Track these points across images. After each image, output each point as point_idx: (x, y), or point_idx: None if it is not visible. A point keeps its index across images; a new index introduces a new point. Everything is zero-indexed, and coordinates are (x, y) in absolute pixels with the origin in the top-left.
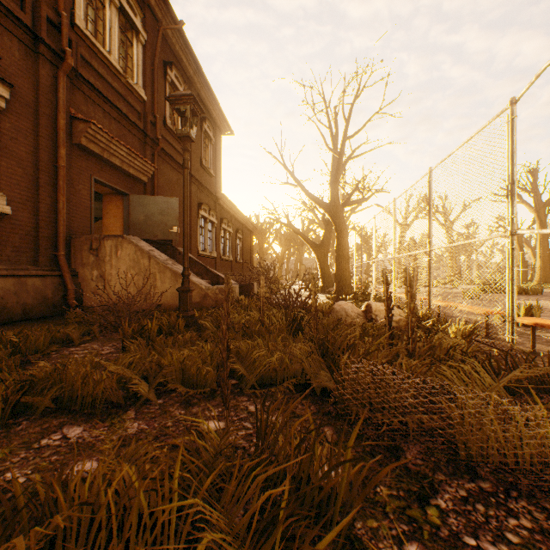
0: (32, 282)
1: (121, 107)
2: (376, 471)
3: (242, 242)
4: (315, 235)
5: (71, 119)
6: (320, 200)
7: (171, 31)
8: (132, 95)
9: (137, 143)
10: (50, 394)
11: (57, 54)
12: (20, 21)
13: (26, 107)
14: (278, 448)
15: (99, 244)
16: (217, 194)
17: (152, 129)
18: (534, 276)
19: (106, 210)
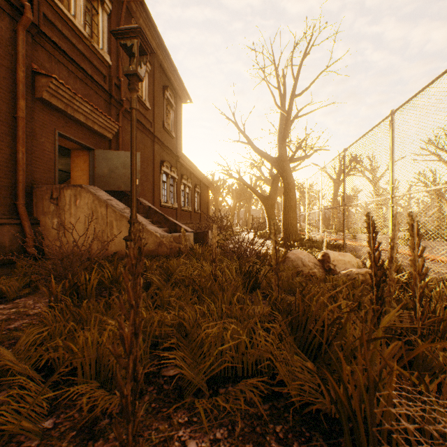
0: None
1: (86, 68)
2: None
3: (200, 196)
4: (261, 190)
5: (34, 74)
6: (269, 156)
7: (135, 5)
8: (98, 59)
9: (103, 103)
10: None
11: (16, 8)
12: None
13: None
14: None
15: (59, 193)
16: (178, 154)
17: (117, 91)
18: None
19: (74, 164)
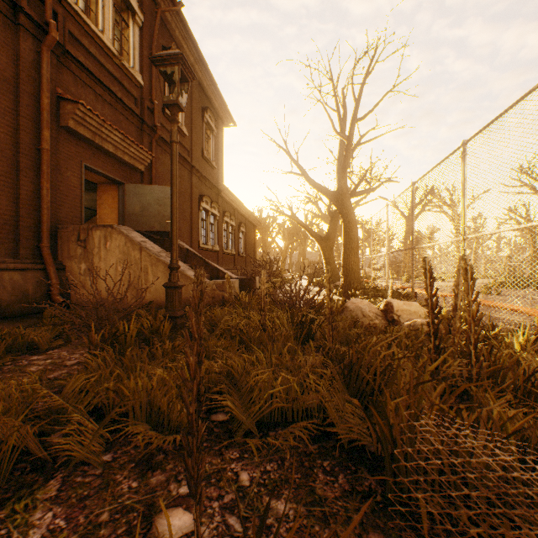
0: (9, 276)
1: (115, 91)
2: None
3: (245, 236)
4: (319, 228)
5: (58, 99)
6: (327, 189)
7: (170, 14)
8: (128, 79)
9: (134, 129)
10: None
11: (40, 27)
12: None
13: (4, 83)
14: None
15: (87, 235)
16: (220, 187)
17: (150, 116)
18: None
19: (101, 201)
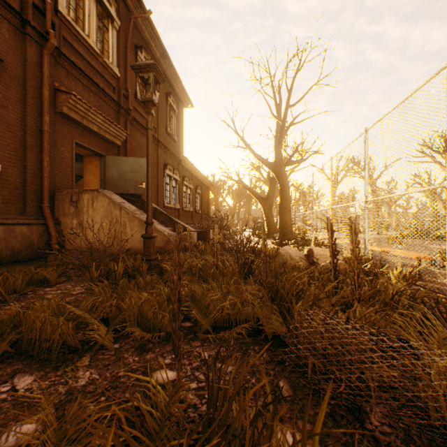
0: (19, 229)
1: (98, 82)
2: (341, 442)
3: (201, 196)
4: (261, 190)
5: (55, 91)
6: (266, 160)
7: (141, 19)
8: (108, 73)
9: (112, 112)
10: (8, 340)
11: (42, 35)
12: (9, 5)
13: (15, 80)
14: (232, 413)
15: (78, 197)
16: (180, 157)
17: (125, 101)
18: (445, 224)
19: (87, 169)
